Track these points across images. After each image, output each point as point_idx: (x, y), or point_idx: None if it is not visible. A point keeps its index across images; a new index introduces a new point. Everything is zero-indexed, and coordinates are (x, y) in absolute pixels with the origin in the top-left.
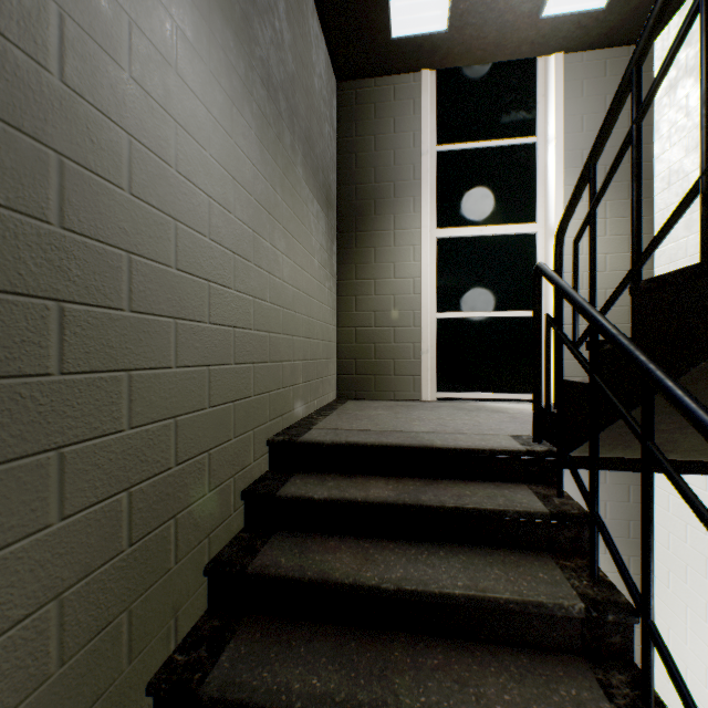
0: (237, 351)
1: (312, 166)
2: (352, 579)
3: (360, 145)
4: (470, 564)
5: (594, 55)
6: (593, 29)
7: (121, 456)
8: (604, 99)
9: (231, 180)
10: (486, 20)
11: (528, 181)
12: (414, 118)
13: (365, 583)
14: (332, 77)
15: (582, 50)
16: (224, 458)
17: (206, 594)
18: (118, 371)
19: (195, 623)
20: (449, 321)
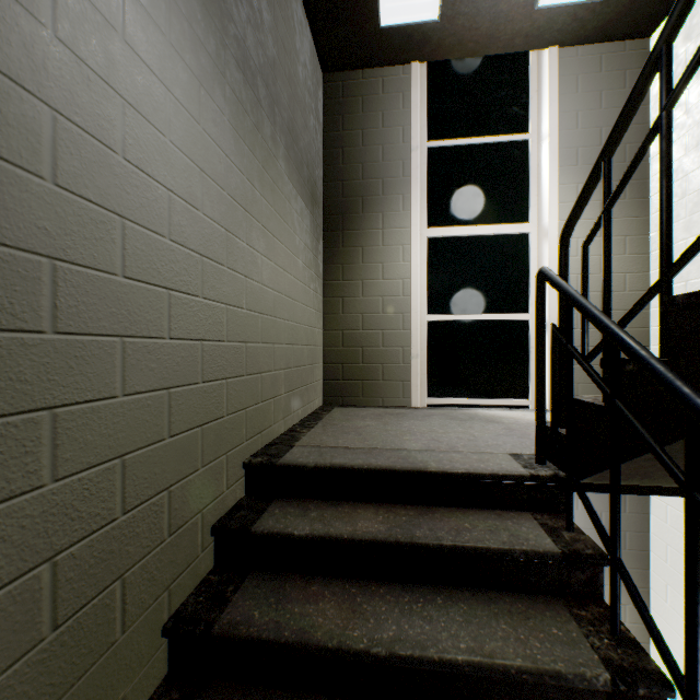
0: (206, 367)
1: (296, 160)
2: (336, 641)
3: (347, 140)
4: (473, 616)
5: (589, 50)
6: (589, 22)
7: (39, 519)
8: (599, 95)
9: (198, 172)
10: (479, 9)
11: (521, 180)
12: (403, 113)
13: (352, 647)
14: (318, 68)
15: (577, 44)
16: (188, 493)
17: (165, 657)
18: (36, 410)
19: (150, 696)
20: (440, 324)
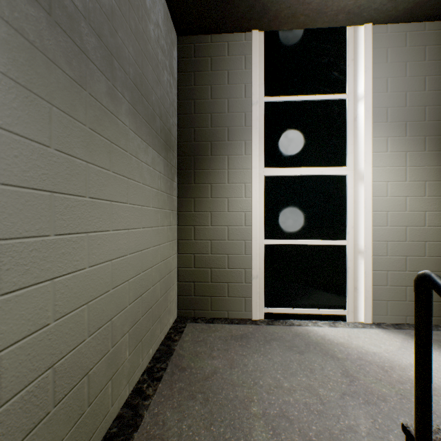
0: None
1: (145, 113)
2: None
3: (198, 93)
4: None
5: (397, 28)
6: (401, 3)
7: None
8: (405, 65)
9: None
10: None
11: (339, 131)
12: (245, 72)
13: None
14: (172, 30)
15: (387, 22)
16: None
17: None
18: None
19: None
20: (274, 247)
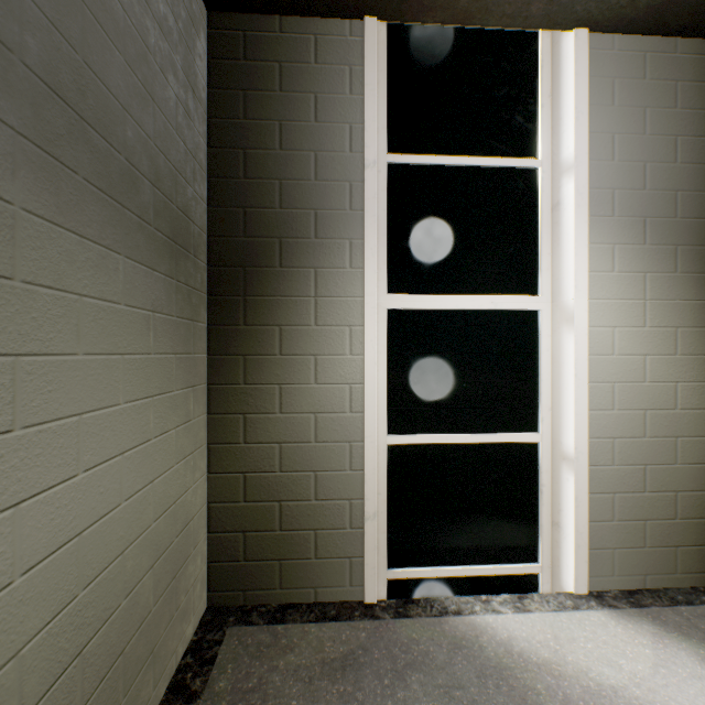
0: None
1: (99, 169)
2: None
3: (252, 135)
4: None
5: (630, 43)
6: None
7: None
8: (643, 113)
9: None
10: None
11: (527, 228)
12: (351, 100)
13: None
14: None
15: (614, 30)
16: None
17: None
18: None
19: None
20: (408, 448)
